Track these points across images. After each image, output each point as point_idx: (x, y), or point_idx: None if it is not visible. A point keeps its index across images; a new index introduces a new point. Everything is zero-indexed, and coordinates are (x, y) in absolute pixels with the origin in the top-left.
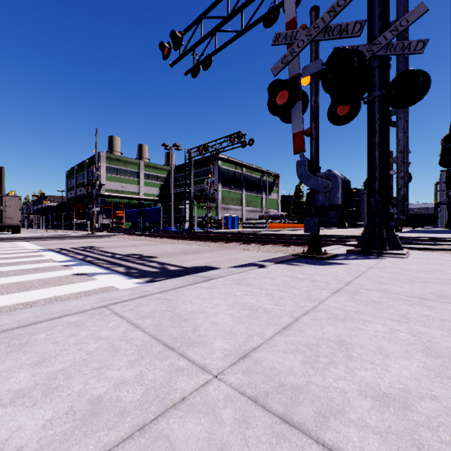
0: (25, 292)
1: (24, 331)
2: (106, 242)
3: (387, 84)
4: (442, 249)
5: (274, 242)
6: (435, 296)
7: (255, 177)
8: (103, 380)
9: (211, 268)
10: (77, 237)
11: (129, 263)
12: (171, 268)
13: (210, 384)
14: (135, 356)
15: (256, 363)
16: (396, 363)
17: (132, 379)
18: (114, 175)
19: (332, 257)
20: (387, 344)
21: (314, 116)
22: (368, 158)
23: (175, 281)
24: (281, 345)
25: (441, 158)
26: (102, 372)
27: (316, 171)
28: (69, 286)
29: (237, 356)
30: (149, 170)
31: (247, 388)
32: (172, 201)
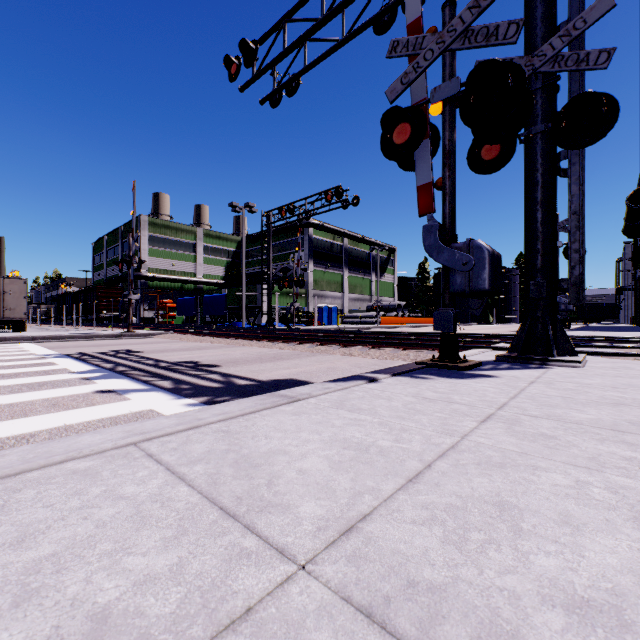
0: (21, 418)
1: (2, 486)
2: (147, 344)
3: (554, 114)
4: (634, 354)
5: (389, 344)
6: (635, 426)
7: (361, 251)
8: (118, 575)
9: (298, 383)
10: (106, 336)
11: (178, 375)
12: (240, 382)
13: (293, 582)
14: (174, 531)
15: (369, 543)
16: (594, 543)
17: (165, 573)
18: (160, 249)
19: (475, 366)
20: (574, 507)
21: (449, 161)
22: (527, 222)
23: (244, 403)
24: (407, 510)
25: (626, 225)
26: (117, 559)
27: (452, 241)
28: (88, 410)
29: (337, 529)
30: (210, 242)
31: (355, 590)
32: (243, 286)
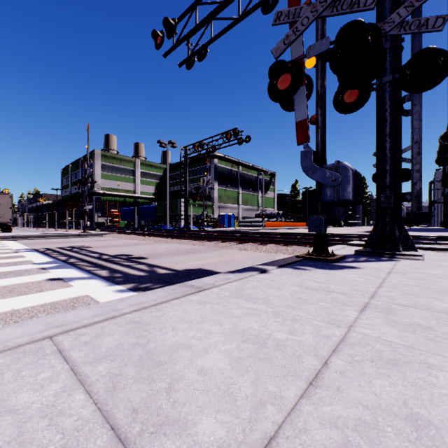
0: None
1: None
2: (96, 241)
3: (399, 68)
4: None
5: (273, 242)
6: None
7: (251, 175)
8: None
9: (205, 272)
10: (68, 235)
11: (115, 266)
12: (161, 271)
13: None
14: None
15: None
16: None
17: None
18: (109, 173)
19: (341, 259)
20: None
21: (320, 102)
22: (378, 149)
23: (158, 293)
24: (315, 429)
25: (438, 157)
26: None
27: (323, 163)
28: (36, 295)
29: None
30: (144, 168)
31: None
32: (167, 199)
